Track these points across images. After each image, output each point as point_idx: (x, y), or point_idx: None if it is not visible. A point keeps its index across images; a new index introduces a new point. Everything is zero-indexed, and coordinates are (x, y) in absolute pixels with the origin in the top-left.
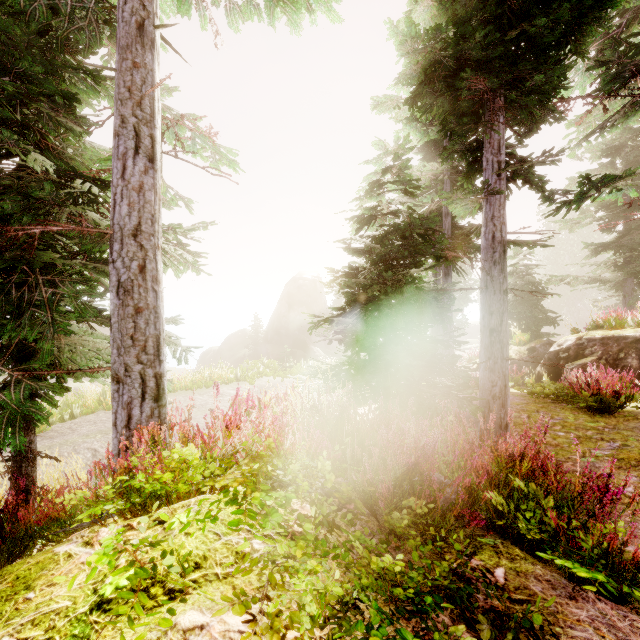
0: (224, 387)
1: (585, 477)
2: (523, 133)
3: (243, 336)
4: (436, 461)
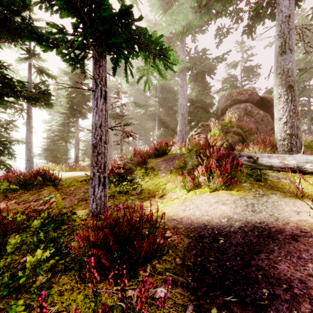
0: None
1: (82, 166)
2: (83, 118)
3: None
4: None
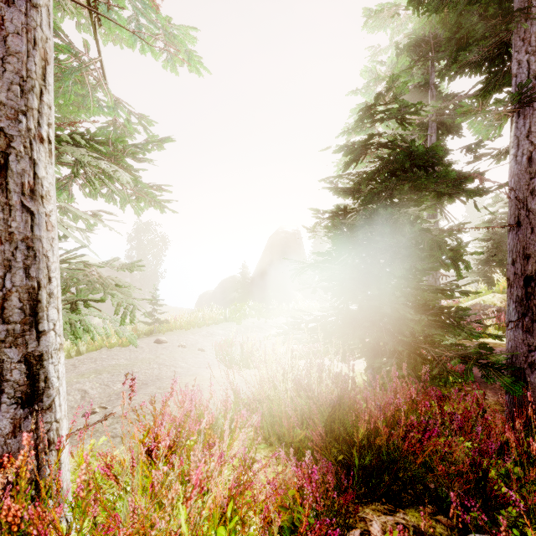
0: (214, 327)
1: None
2: None
3: (233, 281)
4: (505, 496)
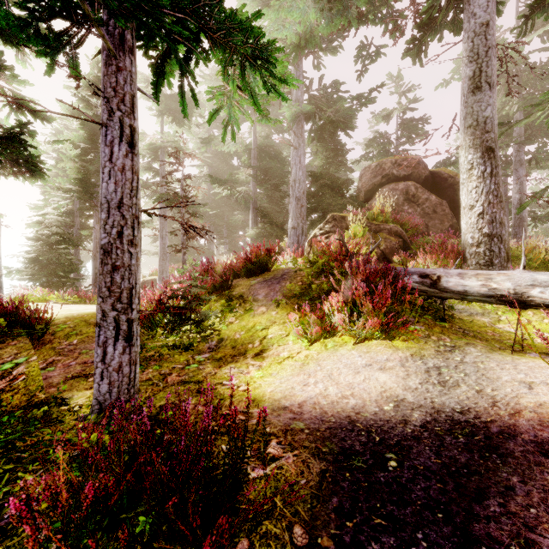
0: None
1: None
2: None
3: None
4: None
